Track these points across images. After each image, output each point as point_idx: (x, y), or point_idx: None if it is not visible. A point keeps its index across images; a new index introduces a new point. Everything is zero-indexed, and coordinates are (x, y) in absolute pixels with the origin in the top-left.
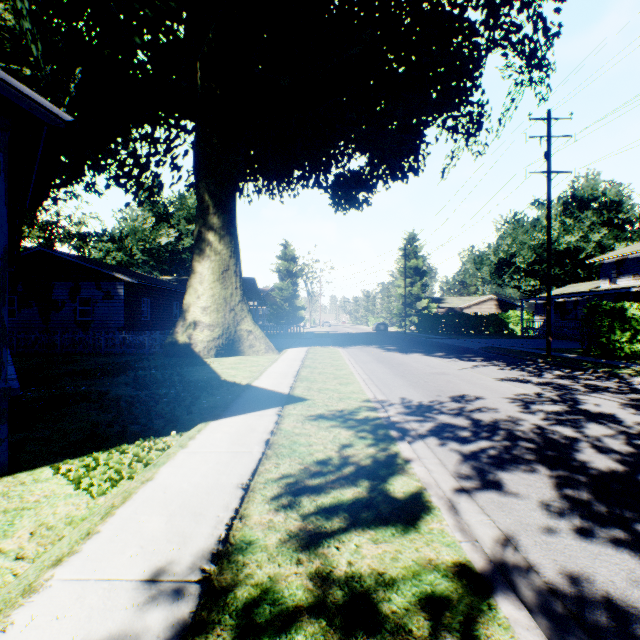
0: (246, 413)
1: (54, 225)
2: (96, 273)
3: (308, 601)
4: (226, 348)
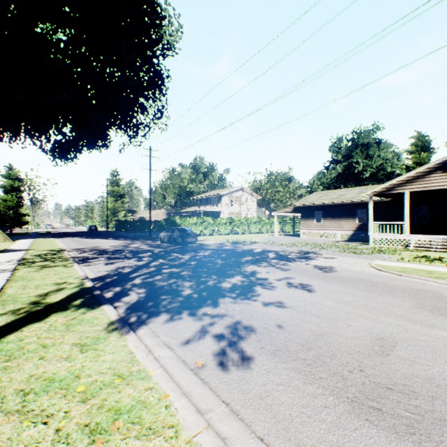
0: (13, 252)
1: None
2: None
3: (40, 258)
4: None
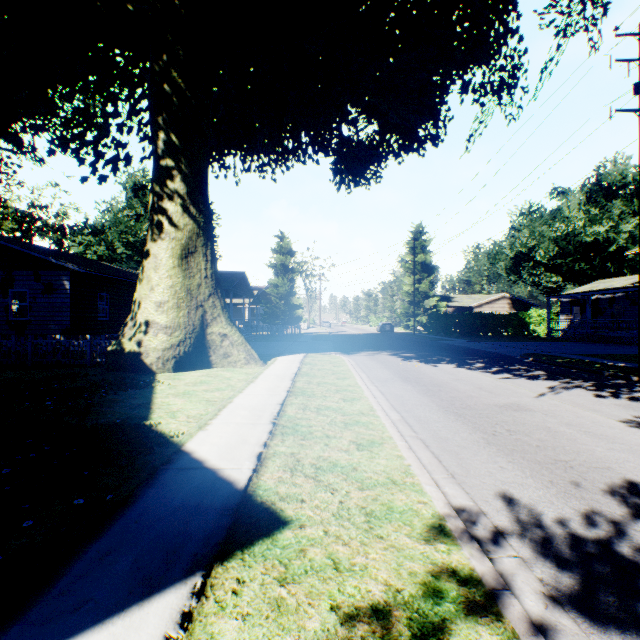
0: None
1: (30, 216)
2: (34, 260)
3: None
4: (190, 358)
